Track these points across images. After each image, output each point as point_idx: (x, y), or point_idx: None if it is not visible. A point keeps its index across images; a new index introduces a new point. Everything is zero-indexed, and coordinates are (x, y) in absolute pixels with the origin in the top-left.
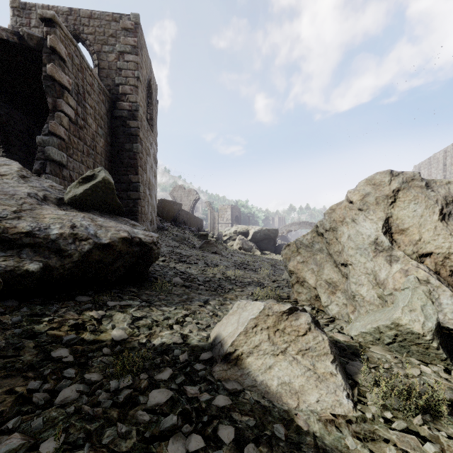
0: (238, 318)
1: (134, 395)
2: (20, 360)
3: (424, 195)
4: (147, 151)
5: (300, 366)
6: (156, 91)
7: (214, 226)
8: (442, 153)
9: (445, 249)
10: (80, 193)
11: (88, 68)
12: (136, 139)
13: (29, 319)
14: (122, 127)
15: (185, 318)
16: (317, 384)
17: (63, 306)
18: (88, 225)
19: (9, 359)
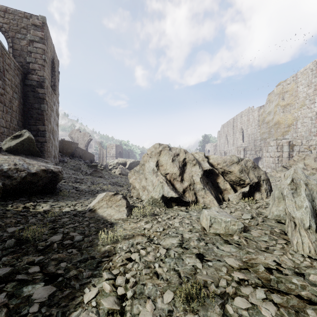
0: (97, 199)
1: (56, 220)
2: (8, 216)
3: (168, 153)
4: (51, 108)
5: (115, 209)
6: (58, 65)
7: (103, 159)
8: (232, 120)
9: (172, 172)
10: (13, 145)
11: (6, 53)
12: (43, 101)
13: (1, 206)
14: (32, 92)
15: (76, 204)
16: (118, 213)
17: (14, 202)
18: (23, 163)
19: (3, 215)
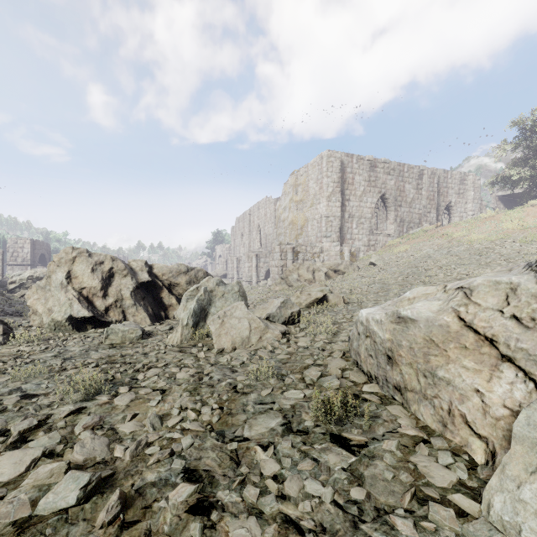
0: None
1: None
2: None
3: (86, 260)
4: None
5: None
6: None
7: None
8: (249, 212)
9: (91, 285)
10: None
11: None
12: None
13: None
14: None
15: None
16: None
17: None
18: None
19: None
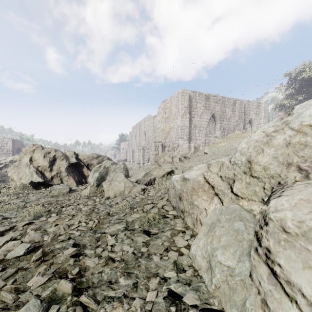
0: None
1: None
2: None
3: (41, 151)
4: None
5: None
6: None
7: None
8: (139, 123)
9: (43, 165)
10: None
11: None
12: None
13: None
14: None
15: None
16: None
17: None
18: None
19: None
